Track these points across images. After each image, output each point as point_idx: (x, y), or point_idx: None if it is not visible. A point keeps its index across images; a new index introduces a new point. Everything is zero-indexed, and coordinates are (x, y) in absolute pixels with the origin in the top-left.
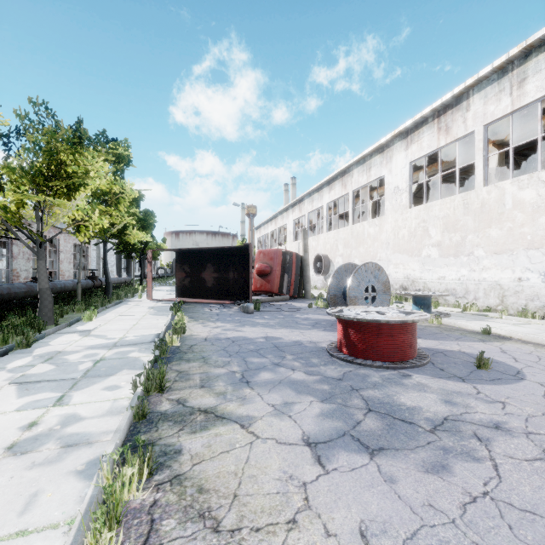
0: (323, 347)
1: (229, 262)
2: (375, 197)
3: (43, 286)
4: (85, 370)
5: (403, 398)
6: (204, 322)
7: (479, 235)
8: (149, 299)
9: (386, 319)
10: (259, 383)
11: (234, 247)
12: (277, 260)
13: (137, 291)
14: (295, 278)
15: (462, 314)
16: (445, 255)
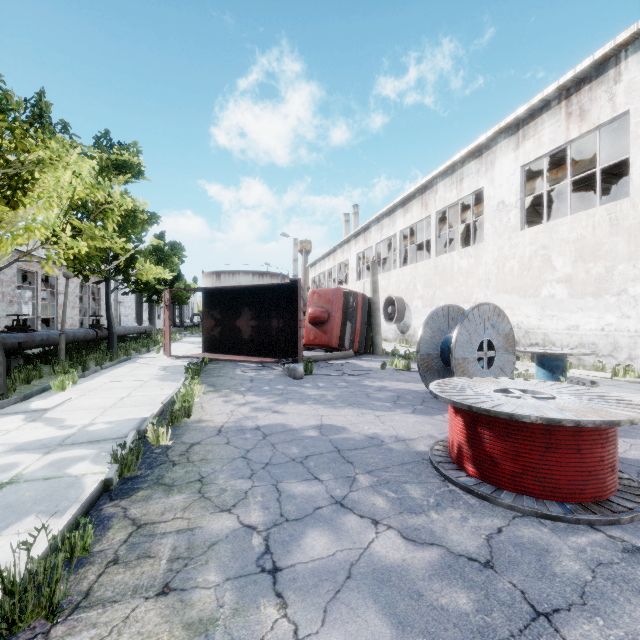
0: (421, 451)
1: (272, 306)
2: (464, 220)
3: None
4: None
5: None
6: (228, 393)
7: (636, 264)
8: (166, 355)
9: (573, 418)
10: (300, 578)
11: (278, 285)
12: (336, 302)
13: (158, 344)
14: (361, 328)
15: (614, 382)
16: (579, 295)
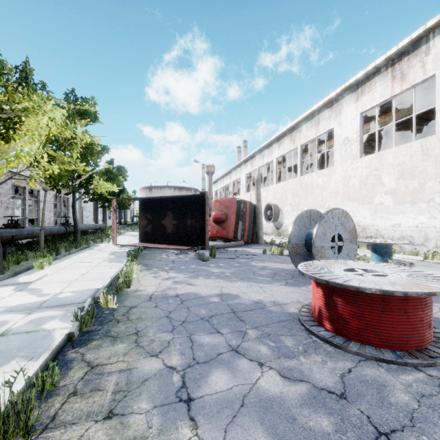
0: (292, 312)
1: (187, 210)
2: (320, 151)
3: None
4: None
5: None
6: (157, 271)
7: None
8: (114, 244)
9: (402, 290)
10: (207, 406)
11: (191, 195)
12: (232, 208)
13: (108, 236)
14: (249, 225)
15: (425, 263)
16: (400, 203)
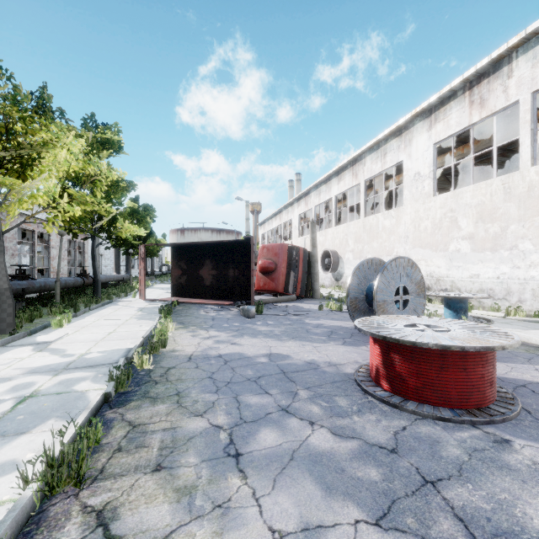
0: (348, 373)
1: (229, 258)
2: (388, 187)
3: (0, 286)
4: None
5: (534, 514)
6: (195, 329)
7: (525, 225)
8: (142, 299)
9: (459, 345)
10: (256, 460)
11: (234, 241)
12: (282, 255)
13: (133, 289)
14: (303, 276)
15: (506, 320)
16: (480, 250)
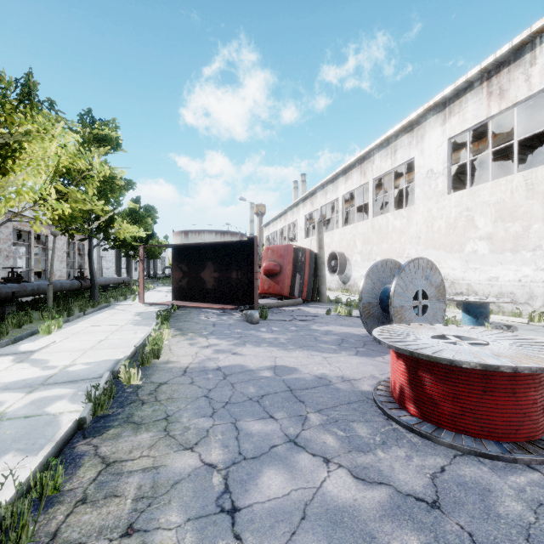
0: (365, 391)
1: (232, 260)
2: (397, 186)
3: None
4: None
5: None
6: (194, 337)
7: None
8: (141, 302)
9: (510, 364)
10: (257, 518)
11: (237, 242)
12: (287, 257)
13: (134, 292)
14: (309, 279)
15: (531, 326)
16: (499, 251)
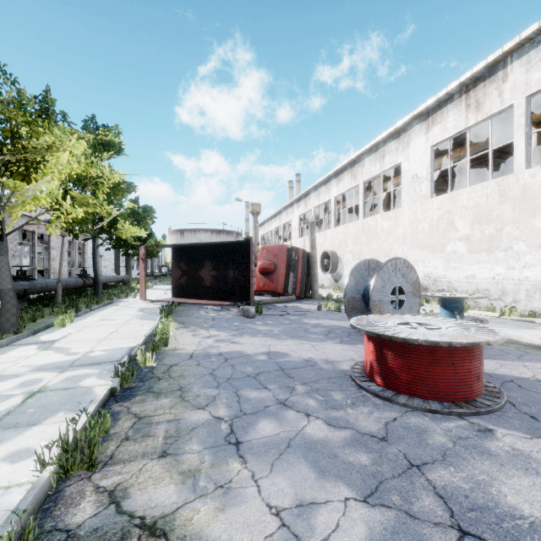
0: (344, 369)
1: (229, 259)
2: (387, 189)
3: (4, 286)
4: (4, 412)
5: (508, 492)
6: (196, 329)
7: (519, 226)
8: (142, 299)
9: (447, 340)
10: (255, 447)
11: (234, 242)
12: (281, 256)
13: (133, 290)
14: (302, 277)
15: (501, 320)
16: (476, 251)
